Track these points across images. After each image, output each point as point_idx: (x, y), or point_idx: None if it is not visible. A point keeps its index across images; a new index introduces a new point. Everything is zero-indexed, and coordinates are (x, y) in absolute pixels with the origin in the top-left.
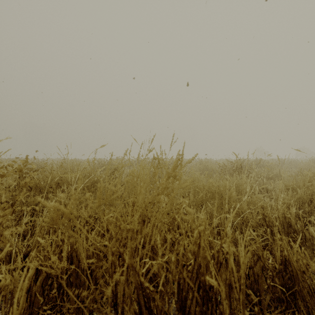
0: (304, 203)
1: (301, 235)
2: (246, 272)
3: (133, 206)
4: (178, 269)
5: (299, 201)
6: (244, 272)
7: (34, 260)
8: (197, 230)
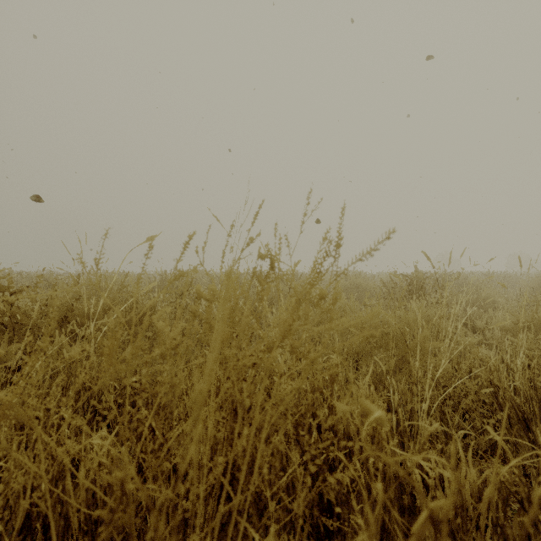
0: None
1: None
2: (487, 538)
3: None
4: None
5: None
6: None
7: None
8: (426, 510)
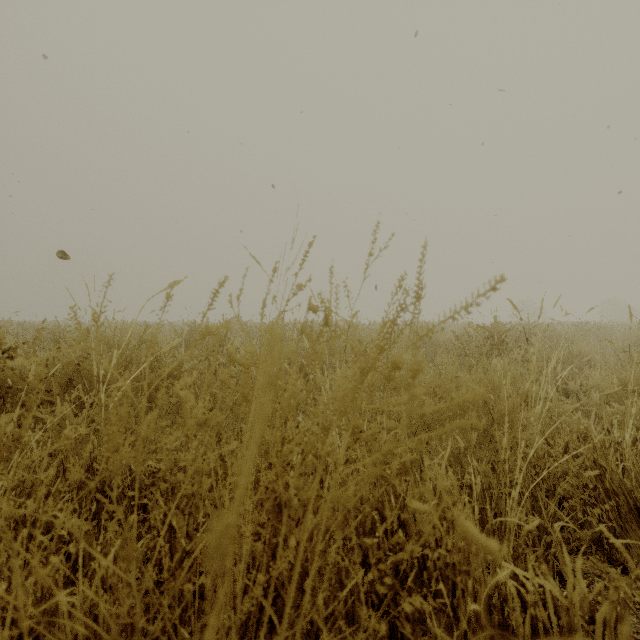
0: None
1: None
2: None
3: None
4: None
5: None
6: None
7: None
8: None
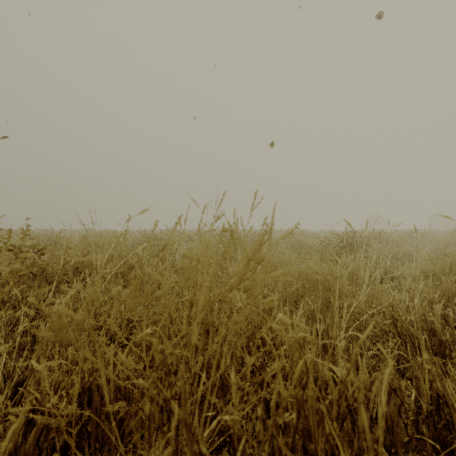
0: (453, 298)
1: (451, 349)
2: (373, 415)
3: (190, 307)
4: (269, 431)
5: (444, 295)
6: (382, 431)
7: (30, 396)
8: (302, 359)
